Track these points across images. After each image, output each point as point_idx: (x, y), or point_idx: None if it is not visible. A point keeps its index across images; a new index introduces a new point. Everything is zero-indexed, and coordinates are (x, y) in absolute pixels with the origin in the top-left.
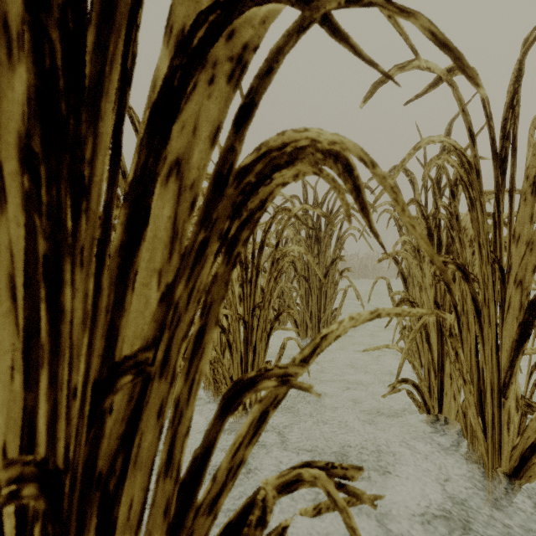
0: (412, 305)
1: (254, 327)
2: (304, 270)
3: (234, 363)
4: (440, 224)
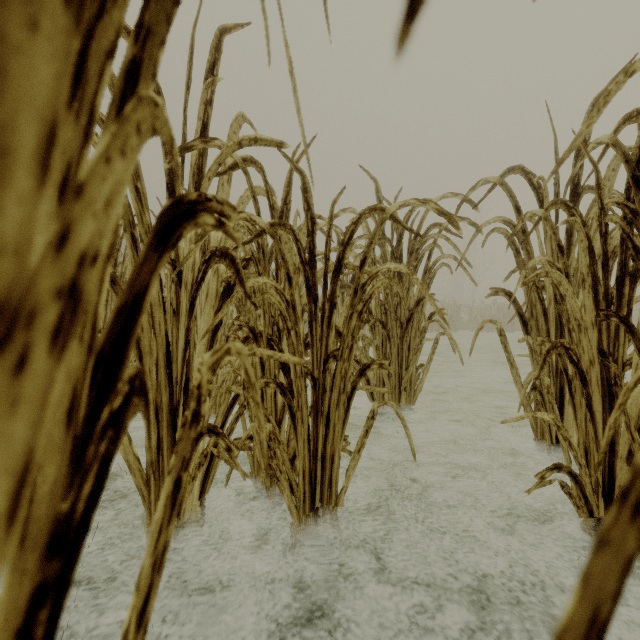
0: (568, 353)
1: (326, 386)
2: (380, 314)
3: (298, 441)
4: (606, 233)
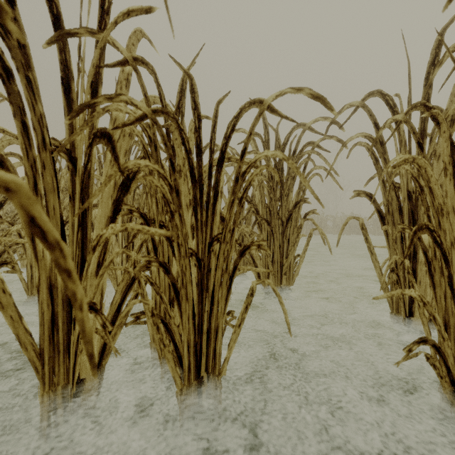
0: (432, 234)
1: (211, 266)
2: (266, 214)
3: (182, 317)
4: None
